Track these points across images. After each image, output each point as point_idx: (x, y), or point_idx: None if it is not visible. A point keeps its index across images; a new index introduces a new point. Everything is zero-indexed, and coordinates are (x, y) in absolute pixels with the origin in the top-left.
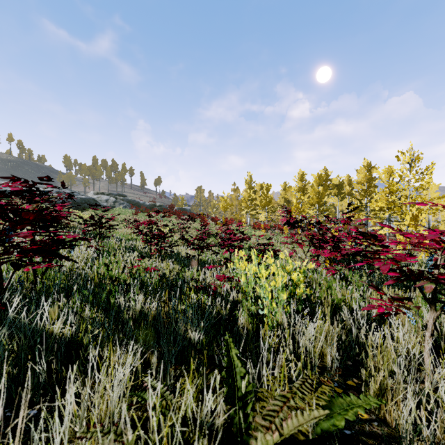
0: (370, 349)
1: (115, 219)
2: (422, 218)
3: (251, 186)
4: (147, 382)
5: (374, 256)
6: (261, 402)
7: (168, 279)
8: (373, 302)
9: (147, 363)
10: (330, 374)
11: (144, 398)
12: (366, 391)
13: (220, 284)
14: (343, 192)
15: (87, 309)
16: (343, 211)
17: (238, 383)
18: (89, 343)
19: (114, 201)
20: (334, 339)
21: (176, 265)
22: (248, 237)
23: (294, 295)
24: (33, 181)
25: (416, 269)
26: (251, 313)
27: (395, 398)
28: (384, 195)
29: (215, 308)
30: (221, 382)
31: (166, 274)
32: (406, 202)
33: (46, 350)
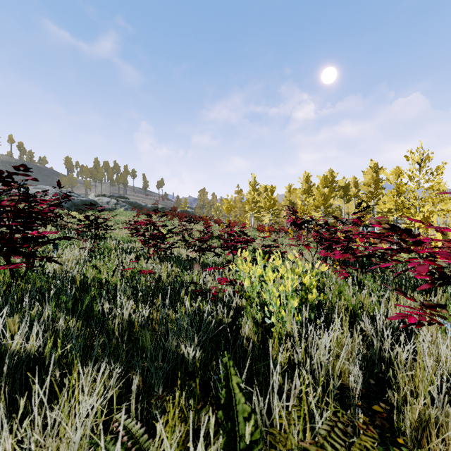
0: (400, 367)
1: (115, 221)
2: (433, 220)
3: (255, 188)
4: (119, 420)
5: (391, 257)
6: (271, 450)
7: (165, 282)
8: (392, 308)
9: (130, 385)
10: (354, 399)
11: (108, 450)
12: (397, 420)
13: (221, 288)
14: (349, 194)
15: (62, 318)
16: (349, 214)
17: (241, 428)
18: (60, 360)
19: (115, 203)
20: (354, 354)
21: (175, 268)
22: (252, 239)
23: (306, 301)
24: (9, 172)
25: (448, 271)
26: (256, 322)
27: (441, 435)
28: (392, 197)
29: (215, 316)
30: (217, 421)
31: (163, 278)
32: (416, 203)
33: (1, 371)
